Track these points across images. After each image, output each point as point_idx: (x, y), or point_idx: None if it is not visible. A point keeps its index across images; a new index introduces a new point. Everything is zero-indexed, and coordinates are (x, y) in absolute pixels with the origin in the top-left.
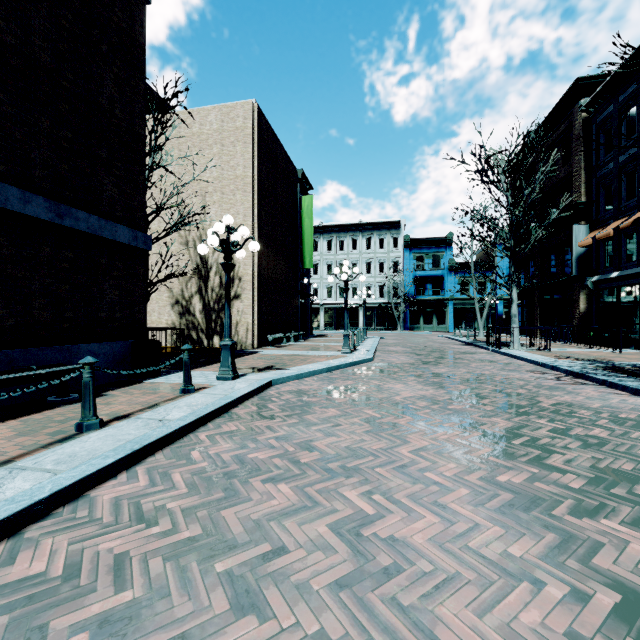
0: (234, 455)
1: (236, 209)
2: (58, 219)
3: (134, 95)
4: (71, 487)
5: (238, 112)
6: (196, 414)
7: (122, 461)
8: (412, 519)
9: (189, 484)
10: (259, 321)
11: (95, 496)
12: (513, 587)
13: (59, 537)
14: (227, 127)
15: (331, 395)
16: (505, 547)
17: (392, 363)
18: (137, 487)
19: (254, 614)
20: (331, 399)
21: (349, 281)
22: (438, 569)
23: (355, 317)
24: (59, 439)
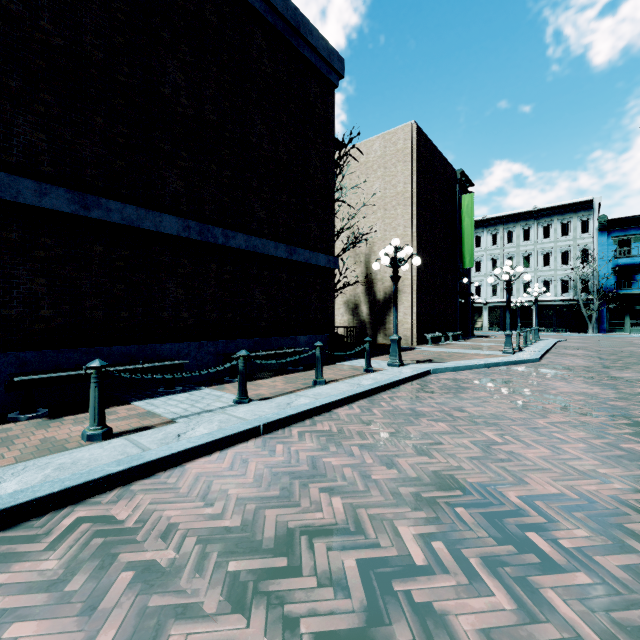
0: (407, 407)
1: (397, 222)
2: (290, 256)
3: (328, 159)
4: (326, 405)
5: (399, 136)
6: (379, 383)
7: (345, 399)
8: (529, 448)
9: (383, 415)
10: (418, 321)
11: (336, 412)
12: (587, 479)
13: (329, 422)
14: (389, 151)
15: (484, 384)
16: (595, 468)
17: (562, 365)
18: (355, 412)
19: (426, 456)
20: (484, 386)
21: (511, 281)
22: (537, 466)
23: (527, 317)
24: (307, 387)
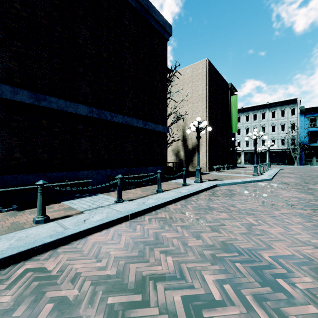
0: (205, 204)
1: (198, 109)
2: (144, 126)
3: (163, 77)
4: (163, 203)
5: (199, 66)
6: (190, 192)
7: (173, 200)
8: (272, 228)
9: (193, 209)
10: (209, 159)
11: (168, 207)
12: (306, 246)
13: (165, 212)
14: (194, 74)
15: (244, 192)
16: (309, 240)
17: (283, 182)
18: (178, 207)
19: (217, 232)
20: (244, 193)
21: (257, 139)
22: (277, 238)
23: (264, 157)
24: (153, 193)
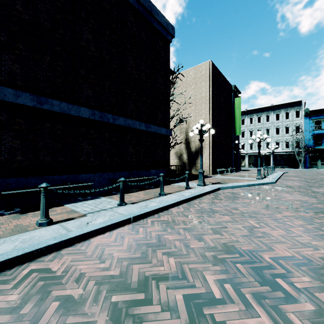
0: (208, 207)
1: (202, 112)
2: (147, 129)
3: (166, 79)
4: (166, 206)
5: (202, 68)
6: (193, 195)
7: (175, 203)
8: (273, 230)
9: (195, 212)
10: (212, 162)
11: (171, 210)
12: (306, 248)
13: (167, 215)
14: (198, 76)
15: (248, 195)
16: (310, 241)
17: (287, 185)
18: (181, 210)
19: (219, 235)
20: (247, 196)
21: (261, 142)
22: (278, 240)
23: (268, 160)
24: (156, 197)
